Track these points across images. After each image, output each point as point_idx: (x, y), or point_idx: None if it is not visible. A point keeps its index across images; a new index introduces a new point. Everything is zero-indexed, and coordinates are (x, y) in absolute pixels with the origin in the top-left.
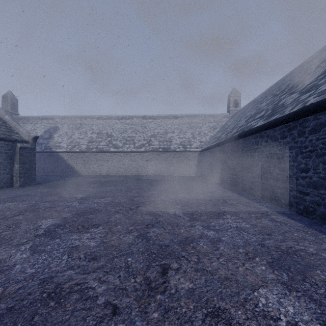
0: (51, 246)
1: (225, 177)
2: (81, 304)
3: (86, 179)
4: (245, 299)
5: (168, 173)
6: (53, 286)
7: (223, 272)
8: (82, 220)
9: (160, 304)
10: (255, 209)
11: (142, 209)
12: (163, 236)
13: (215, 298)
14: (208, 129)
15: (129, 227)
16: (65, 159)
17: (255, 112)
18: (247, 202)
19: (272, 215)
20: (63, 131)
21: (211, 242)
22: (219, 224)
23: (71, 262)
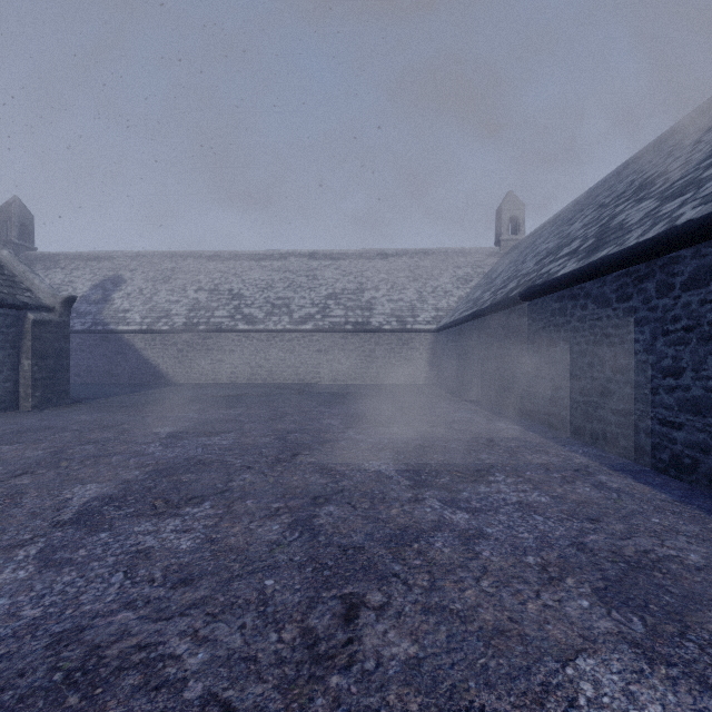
0: (87, 549)
1: (491, 388)
2: (144, 702)
3: (183, 392)
4: (545, 685)
5: (366, 380)
6: (82, 651)
7: (491, 615)
8: (165, 487)
9: (337, 701)
10: (560, 459)
11: (305, 461)
12: (351, 525)
13: (472, 684)
14: (454, 281)
15: (272, 503)
16: (139, 348)
17: (559, 243)
18: (541, 445)
19: (598, 473)
20: (135, 285)
21: (461, 539)
22: (479, 495)
23: (130, 589)
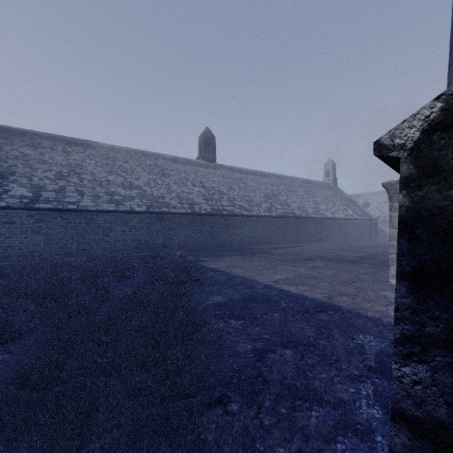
0: None
1: None
2: None
3: None
4: None
5: None
6: None
7: None
8: None
9: None
10: None
11: None
12: None
13: None
14: None
15: None
16: (379, 226)
17: None
18: None
19: None
20: (373, 205)
21: None
22: None
23: None
